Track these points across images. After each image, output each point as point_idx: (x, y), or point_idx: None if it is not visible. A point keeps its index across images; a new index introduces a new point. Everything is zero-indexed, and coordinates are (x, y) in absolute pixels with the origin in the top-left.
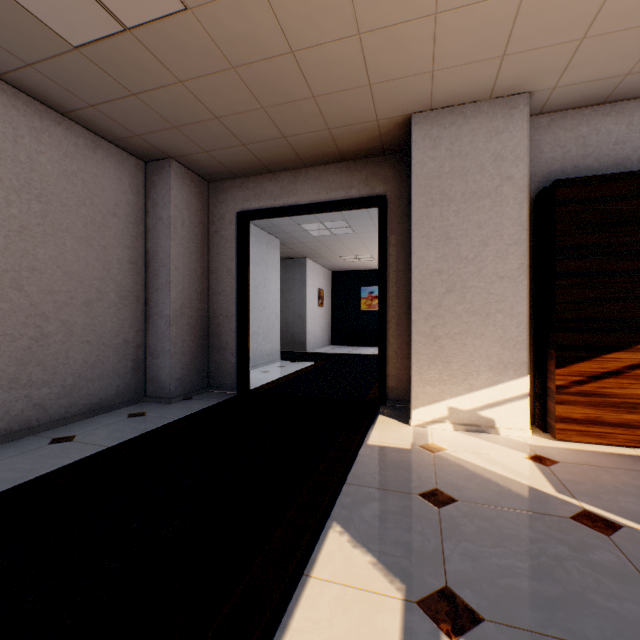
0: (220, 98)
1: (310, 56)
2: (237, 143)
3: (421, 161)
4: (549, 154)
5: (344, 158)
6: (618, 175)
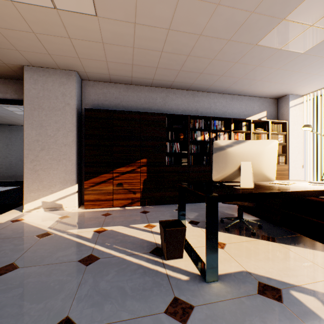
0: None
1: None
2: None
3: (29, 88)
4: (93, 97)
5: (0, 77)
6: (105, 110)
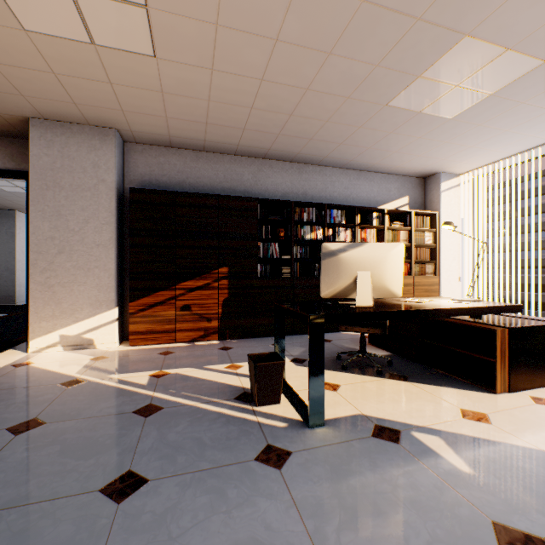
0: None
1: None
2: None
3: (38, 155)
4: (143, 169)
5: None
6: (163, 191)
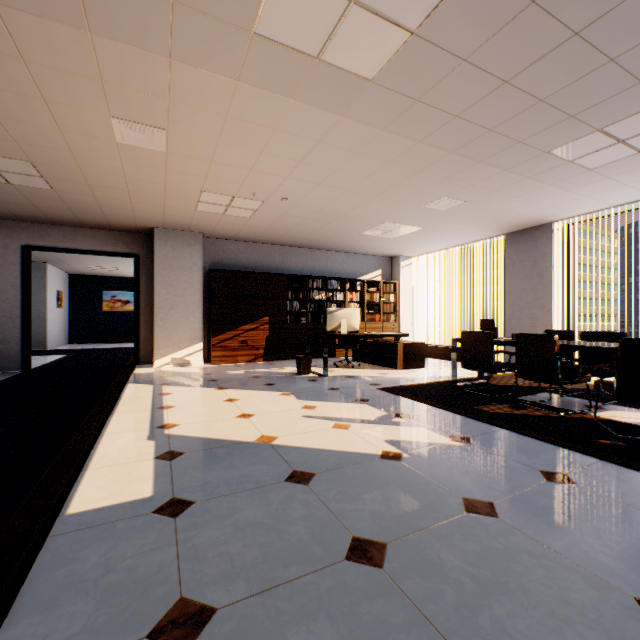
0: (46, 203)
1: (109, 208)
2: (40, 213)
3: (159, 249)
4: (214, 254)
5: (114, 230)
6: (231, 271)
